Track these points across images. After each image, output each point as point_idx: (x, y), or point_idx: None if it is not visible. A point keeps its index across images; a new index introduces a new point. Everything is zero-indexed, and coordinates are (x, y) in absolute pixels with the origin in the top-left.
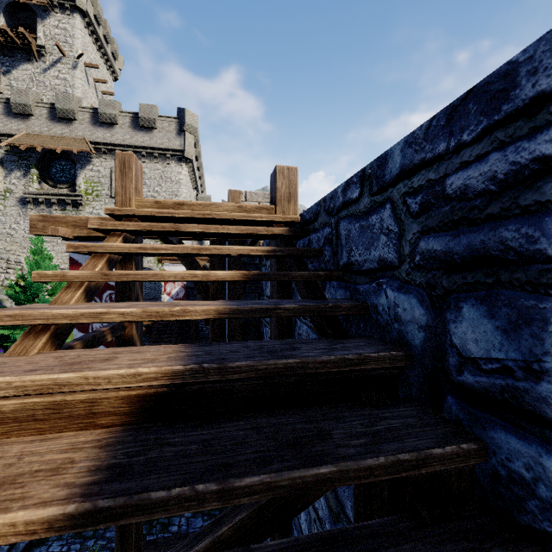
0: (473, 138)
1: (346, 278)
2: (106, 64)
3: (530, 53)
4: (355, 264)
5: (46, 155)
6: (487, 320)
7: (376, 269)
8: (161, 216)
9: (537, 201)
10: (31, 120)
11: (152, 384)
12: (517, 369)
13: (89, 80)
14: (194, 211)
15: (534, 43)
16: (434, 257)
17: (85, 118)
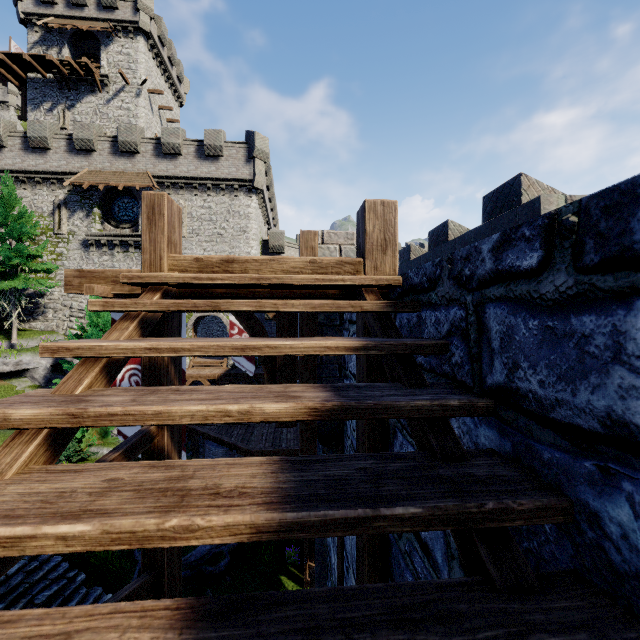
0: None
1: (502, 413)
2: (171, 89)
3: None
4: (528, 397)
5: (108, 193)
6: None
7: (596, 435)
8: (198, 283)
9: None
10: (93, 156)
11: None
12: None
13: (153, 108)
14: (245, 275)
15: None
16: None
17: (148, 150)
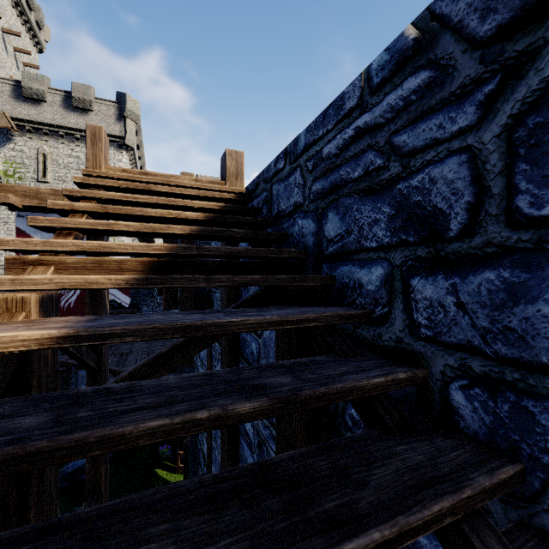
0: (332, 128)
1: (276, 223)
2: (29, 32)
3: (348, 89)
4: (282, 211)
5: None
6: (336, 217)
7: (293, 210)
8: (132, 179)
9: (350, 156)
10: None
11: (158, 252)
12: (345, 234)
13: (7, 48)
14: (159, 178)
15: (349, 85)
16: (318, 193)
17: (5, 90)
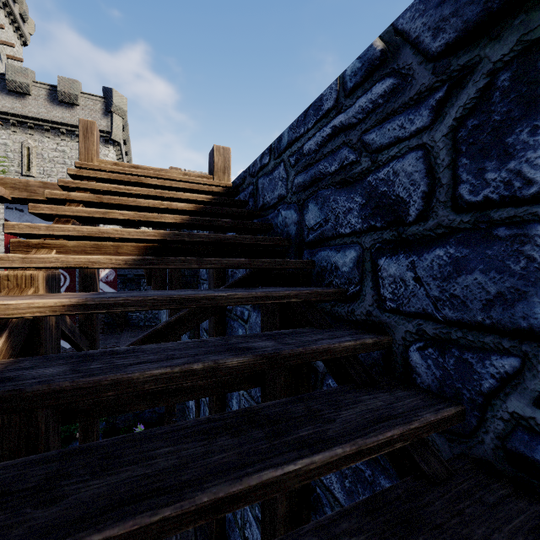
0: (312, 126)
1: (262, 214)
2: (12, 25)
3: (326, 92)
4: (267, 203)
5: None
6: (316, 207)
7: (277, 202)
8: (123, 172)
9: (328, 152)
10: None
11: (152, 238)
12: (323, 223)
13: None
14: (150, 172)
15: (327, 88)
16: (300, 186)
17: None
